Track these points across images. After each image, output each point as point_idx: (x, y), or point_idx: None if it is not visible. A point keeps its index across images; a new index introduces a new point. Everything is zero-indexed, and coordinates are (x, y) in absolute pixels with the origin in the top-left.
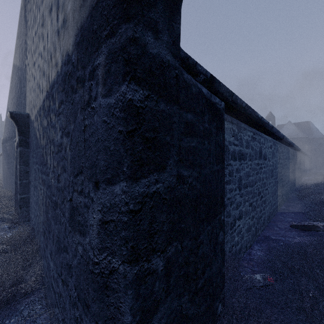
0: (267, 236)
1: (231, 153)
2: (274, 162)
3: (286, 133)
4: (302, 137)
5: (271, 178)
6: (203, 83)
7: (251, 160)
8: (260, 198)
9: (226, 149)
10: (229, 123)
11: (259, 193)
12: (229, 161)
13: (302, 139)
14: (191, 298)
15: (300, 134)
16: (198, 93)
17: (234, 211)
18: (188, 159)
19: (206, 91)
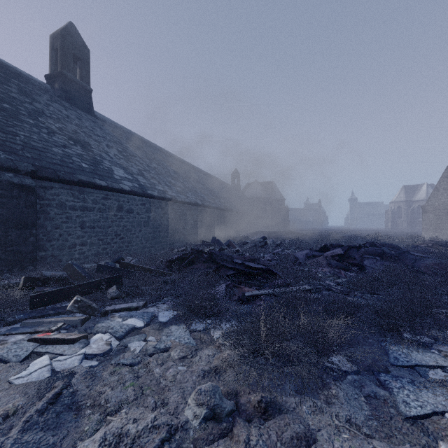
0: None
1: (69, 206)
2: (151, 216)
3: (252, 192)
4: (265, 197)
5: (143, 227)
6: (26, 174)
7: (103, 212)
8: (121, 238)
9: (62, 204)
10: (67, 190)
11: (118, 235)
12: (66, 210)
13: (265, 200)
14: (3, 252)
15: (264, 194)
16: (8, 183)
17: (74, 240)
18: (0, 205)
19: (18, 181)
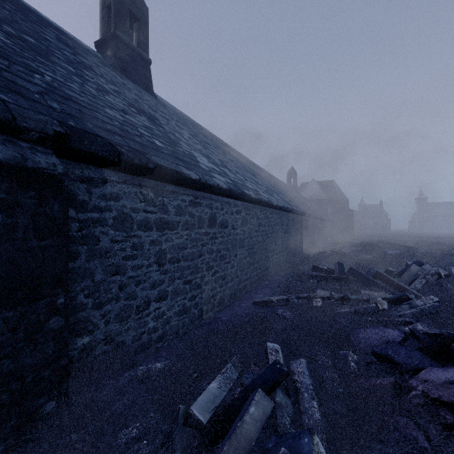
0: (219, 317)
1: (137, 222)
2: (246, 230)
3: (309, 193)
4: (326, 198)
5: (238, 249)
6: (41, 142)
7: (190, 229)
8: (213, 274)
9: (124, 217)
10: (134, 186)
11: (209, 268)
12: (132, 232)
13: (325, 201)
14: None
15: (324, 195)
16: None
17: (147, 292)
18: None
19: (10, 156)
